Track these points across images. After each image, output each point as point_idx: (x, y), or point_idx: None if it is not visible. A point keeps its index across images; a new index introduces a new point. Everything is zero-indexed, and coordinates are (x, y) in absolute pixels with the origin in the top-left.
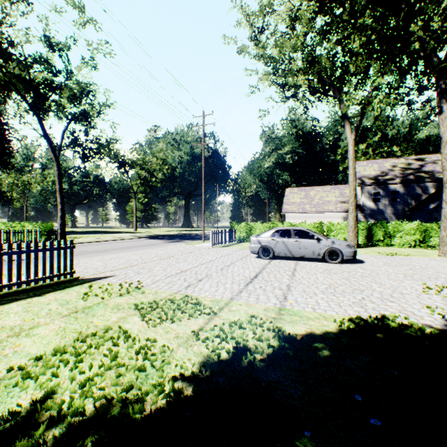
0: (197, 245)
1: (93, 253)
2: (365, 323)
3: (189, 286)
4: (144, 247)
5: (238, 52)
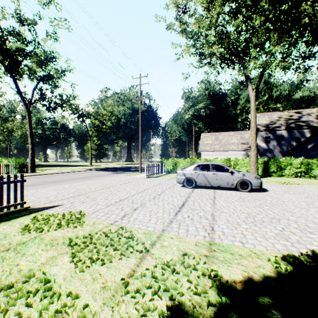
0: (135, 176)
1: (52, 183)
2: (300, 262)
3: (125, 216)
4: (93, 178)
5: (167, 28)
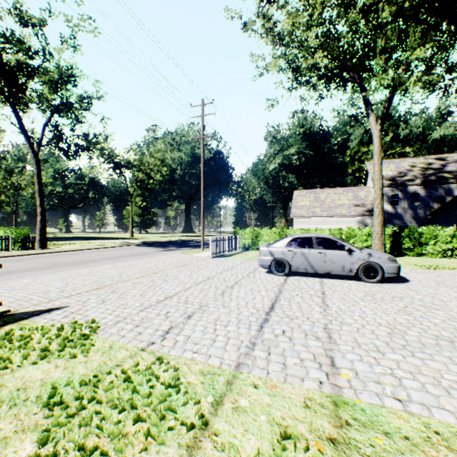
0: (194, 255)
1: (64, 266)
2: None
3: (170, 331)
4: (131, 257)
5: (243, 28)
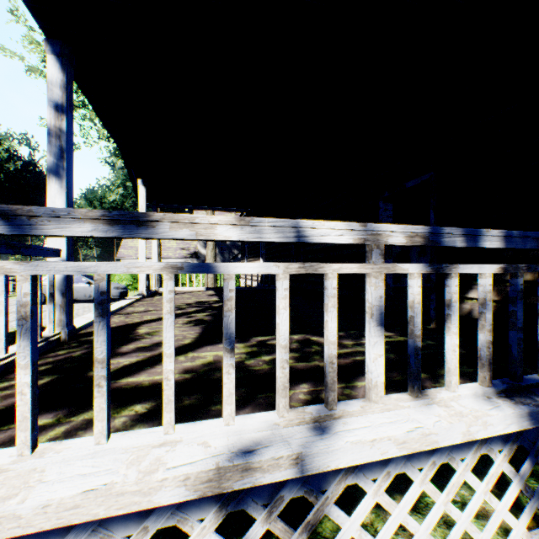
0: None
1: None
2: None
3: None
4: None
5: (27, 71)
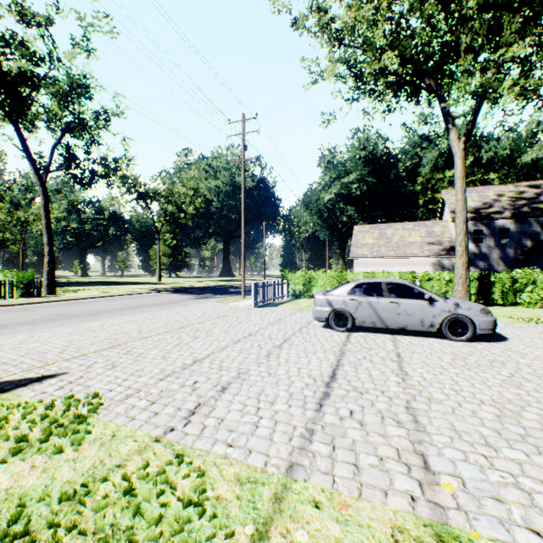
0: (233, 304)
1: (72, 318)
2: None
3: (196, 411)
4: (155, 307)
5: (293, 24)
